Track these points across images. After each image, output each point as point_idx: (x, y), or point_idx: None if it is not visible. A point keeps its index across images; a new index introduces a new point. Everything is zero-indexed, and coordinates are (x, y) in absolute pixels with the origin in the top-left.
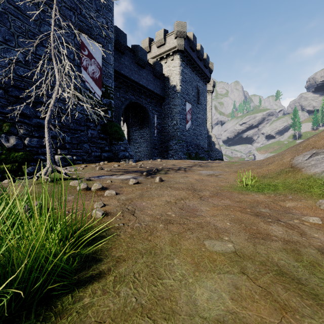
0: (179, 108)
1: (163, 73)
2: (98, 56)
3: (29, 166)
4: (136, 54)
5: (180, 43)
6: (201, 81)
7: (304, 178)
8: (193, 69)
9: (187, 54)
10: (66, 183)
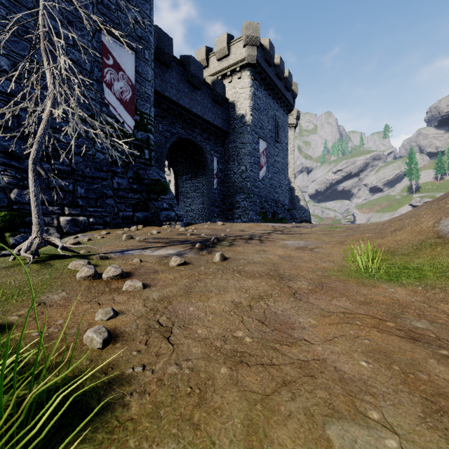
0: (249, 148)
1: (226, 97)
2: (130, 68)
3: (17, 233)
4: (188, 68)
5: (252, 54)
6: (281, 109)
7: None
8: (270, 92)
9: (260, 70)
10: (63, 264)
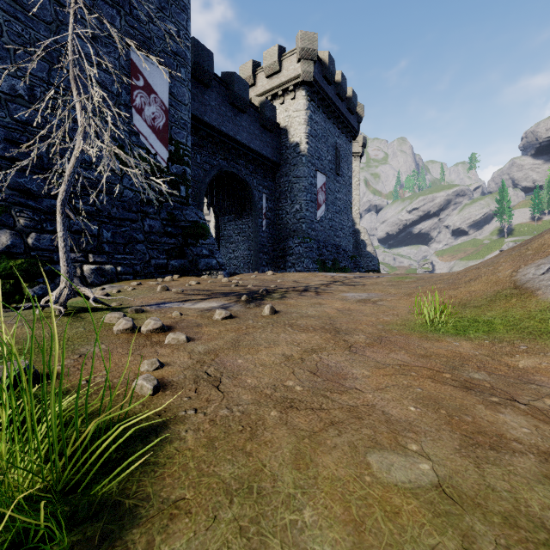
0: (305, 182)
1: (277, 121)
2: (163, 90)
3: (35, 284)
4: (231, 88)
5: (307, 70)
6: (343, 136)
7: (543, 310)
8: (329, 115)
9: (318, 89)
10: (95, 317)
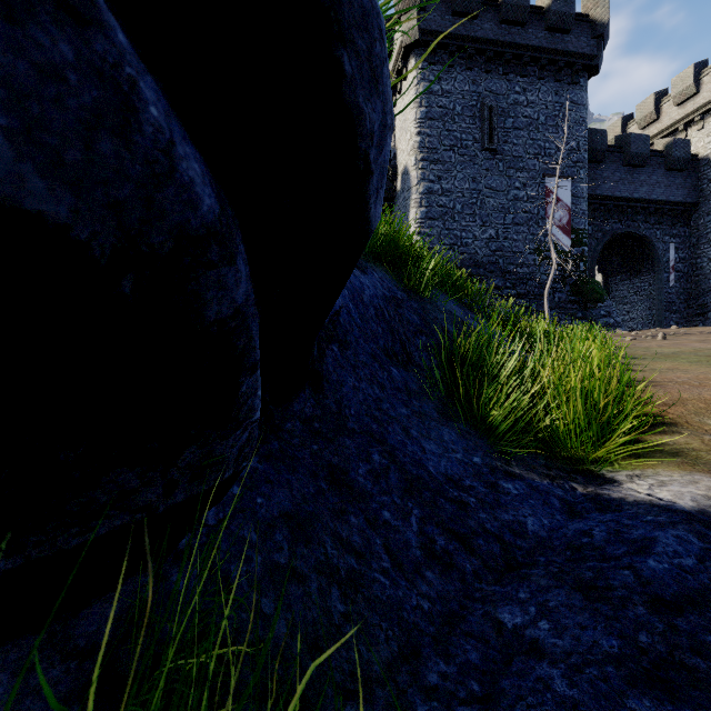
0: None
1: (692, 152)
2: (566, 196)
3: None
4: (626, 150)
5: None
6: None
7: None
8: None
9: None
10: None
